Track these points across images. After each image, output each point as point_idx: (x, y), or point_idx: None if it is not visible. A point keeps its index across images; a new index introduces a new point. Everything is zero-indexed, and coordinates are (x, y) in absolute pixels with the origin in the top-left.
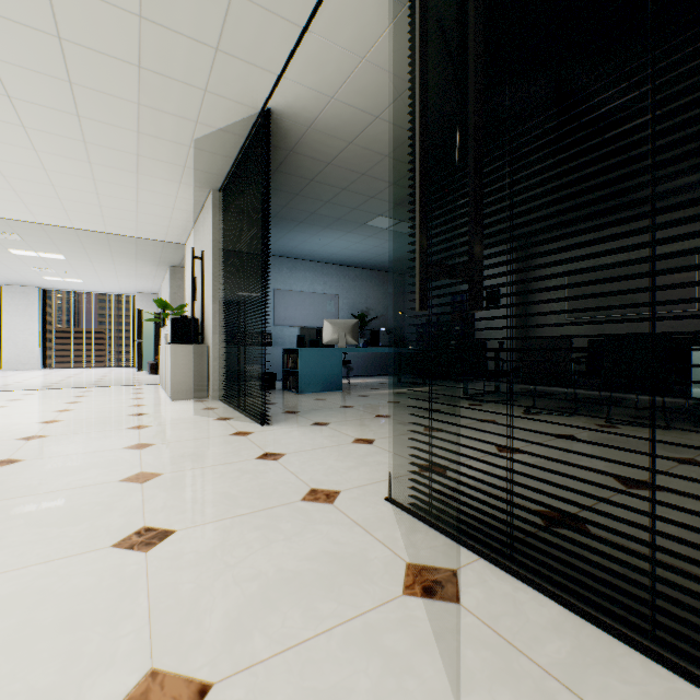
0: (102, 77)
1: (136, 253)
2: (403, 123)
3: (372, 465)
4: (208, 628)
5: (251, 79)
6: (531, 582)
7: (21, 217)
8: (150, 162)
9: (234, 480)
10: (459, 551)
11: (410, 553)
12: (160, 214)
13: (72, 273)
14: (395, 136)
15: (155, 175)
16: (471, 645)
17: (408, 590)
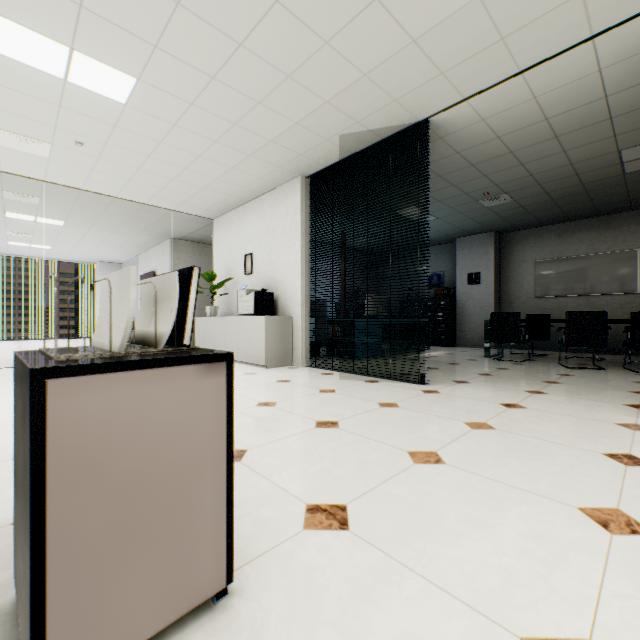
0: (322, 77)
1: (151, 224)
2: (511, 143)
3: (597, 407)
4: None
5: (440, 98)
6: None
7: (69, 182)
8: (274, 147)
9: (549, 422)
10: None
11: None
12: (223, 192)
13: (49, 240)
14: (495, 151)
15: (264, 159)
16: None
17: None
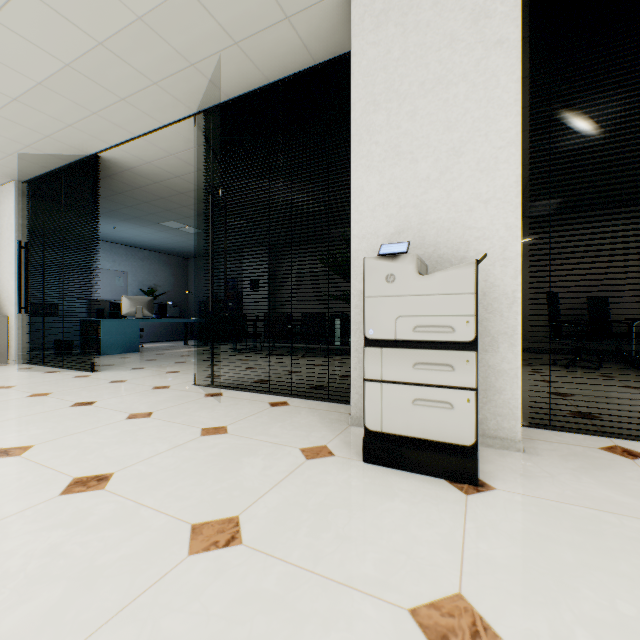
0: None
1: None
2: (195, 182)
3: (182, 378)
4: (142, 408)
5: (90, 142)
6: (245, 391)
7: None
8: None
9: (107, 389)
10: (224, 390)
11: (206, 392)
12: None
13: None
14: (189, 186)
15: None
16: (225, 399)
17: (207, 396)
